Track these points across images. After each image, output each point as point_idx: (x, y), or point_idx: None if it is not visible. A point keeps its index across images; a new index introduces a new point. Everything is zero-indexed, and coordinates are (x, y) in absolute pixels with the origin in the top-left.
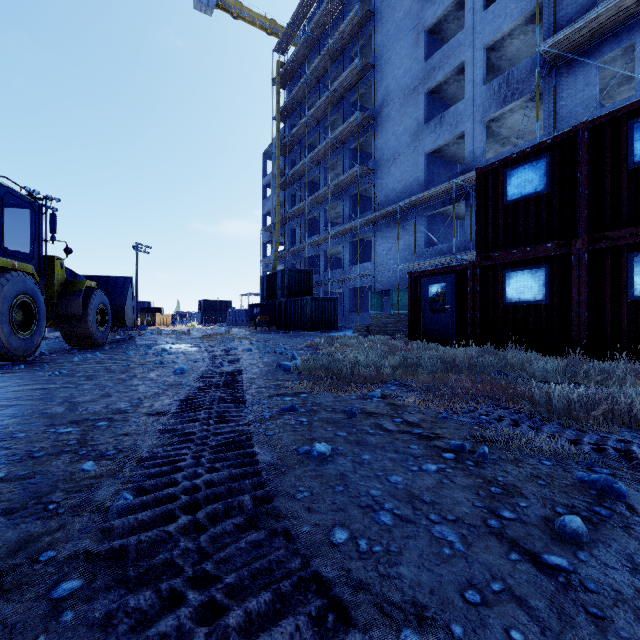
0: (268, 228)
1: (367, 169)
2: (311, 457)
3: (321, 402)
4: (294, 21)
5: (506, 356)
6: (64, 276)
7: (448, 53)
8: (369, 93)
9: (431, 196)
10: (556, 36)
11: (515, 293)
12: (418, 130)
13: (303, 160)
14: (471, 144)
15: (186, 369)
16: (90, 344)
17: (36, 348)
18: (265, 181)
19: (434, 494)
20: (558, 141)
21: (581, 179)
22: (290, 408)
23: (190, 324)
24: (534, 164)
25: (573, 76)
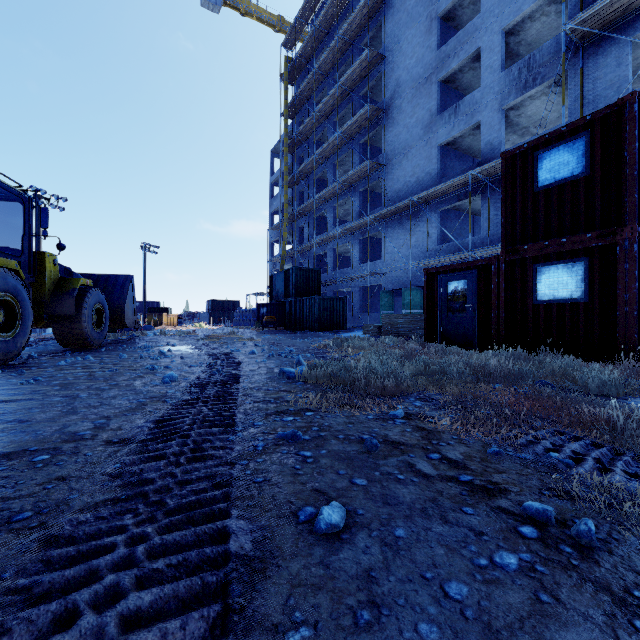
0: (276, 227)
1: (377, 164)
2: (316, 531)
3: (330, 424)
4: (302, 15)
5: (542, 362)
6: (57, 274)
7: (463, 39)
8: (379, 86)
9: (445, 190)
10: (585, 12)
11: (547, 290)
12: (431, 121)
13: (311, 156)
14: (488, 134)
15: (176, 376)
16: (85, 346)
17: (20, 351)
18: (273, 179)
19: (537, 637)
20: (600, 117)
21: (629, 158)
22: (290, 435)
23: (197, 324)
24: (570, 144)
25: (602, 56)
